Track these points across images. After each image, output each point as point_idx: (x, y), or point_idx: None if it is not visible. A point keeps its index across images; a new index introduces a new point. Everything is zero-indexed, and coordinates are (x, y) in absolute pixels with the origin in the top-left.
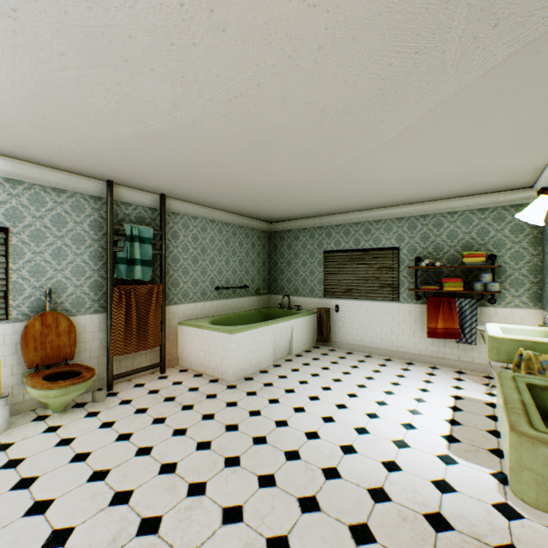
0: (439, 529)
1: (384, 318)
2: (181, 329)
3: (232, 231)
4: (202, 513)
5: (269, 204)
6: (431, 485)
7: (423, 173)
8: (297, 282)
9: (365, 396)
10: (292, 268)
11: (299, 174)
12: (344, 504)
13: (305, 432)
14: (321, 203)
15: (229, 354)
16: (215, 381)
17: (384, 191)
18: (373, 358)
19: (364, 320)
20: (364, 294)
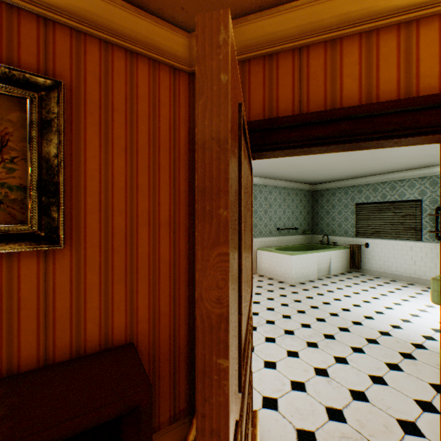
0: (418, 348)
1: (407, 253)
2: (258, 252)
3: (287, 192)
4: (291, 323)
5: (314, 174)
6: (420, 336)
7: (432, 150)
8: (333, 225)
9: (384, 299)
10: (329, 216)
11: (336, 159)
12: (363, 332)
13: (341, 308)
14: (352, 171)
15: (289, 267)
16: (281, 282)
17: (404, 161)
18: (397, 282)
19: (389, 254)
20: (389, 235)
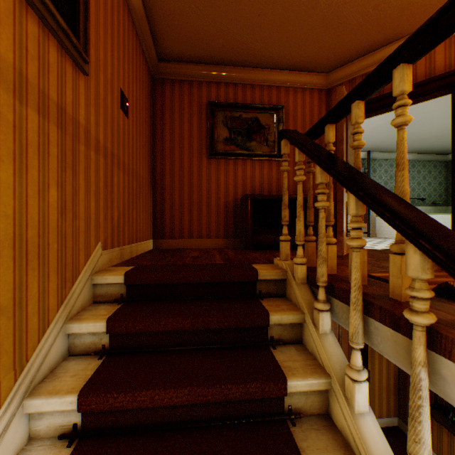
0: None
1: None
2: (377, 218)
3: (410, 165)
4: None
5: (439, 141)
6: None
7: None
8: None
9: None
10: None
11: None
12: None
13: None
14: None
15: None
16: None
17: None
18: None
19: None
20: None
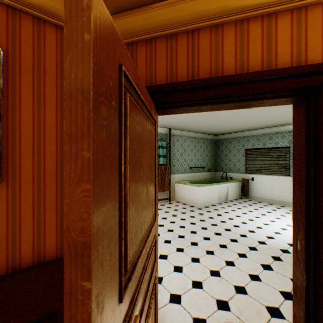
0: (284, 252)
1: (280, 185)
2: (176, 184)
3: (197, 141)
4: (196, 236)
5: (215, 128)
6: (286, 244)
7: None
8: (230, 165)
9: (264, 218)
10: (227, 158)
11: (230, 117)
12: (247, 242)
13: (233, 225)
14: (243, 126)
15: (198, 196)
16: (192, 206)
17: (277, 119)
18: (273, 205)
19: (268, 185)
20: (268, 171)
